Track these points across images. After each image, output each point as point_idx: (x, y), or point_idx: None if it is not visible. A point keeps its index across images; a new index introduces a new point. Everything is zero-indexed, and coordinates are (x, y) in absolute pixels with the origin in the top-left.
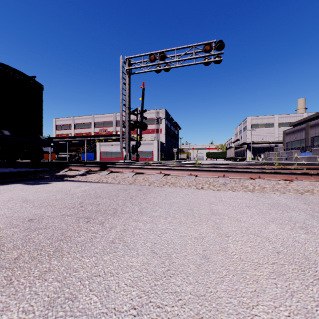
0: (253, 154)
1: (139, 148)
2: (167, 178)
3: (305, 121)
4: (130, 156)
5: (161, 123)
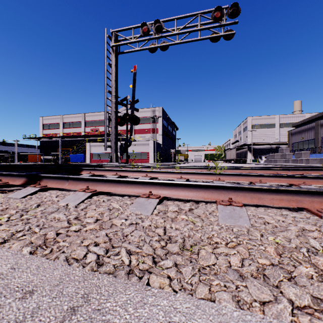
0: (254, 156)
1: (134, 149)
2: (167, 215)
3: (309, 121)
4: (117, 157)
5: (158, 122)
